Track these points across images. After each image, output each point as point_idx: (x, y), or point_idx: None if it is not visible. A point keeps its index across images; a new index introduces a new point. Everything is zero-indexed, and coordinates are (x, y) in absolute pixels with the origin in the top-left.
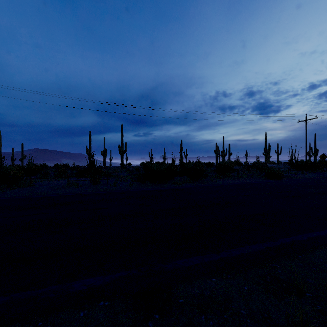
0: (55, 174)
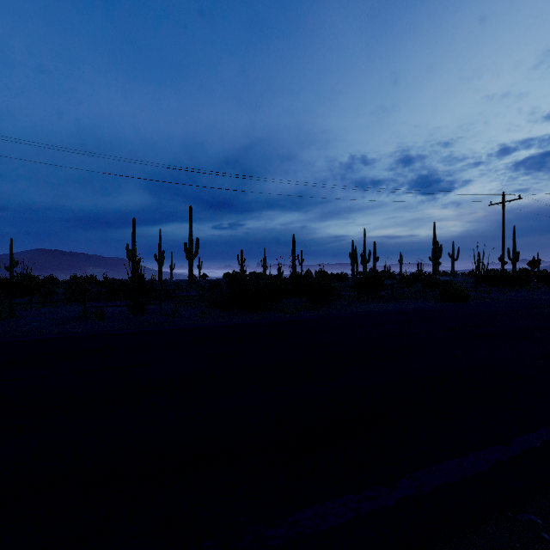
0: (66, 294)
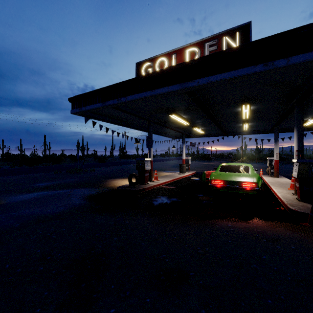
0: None
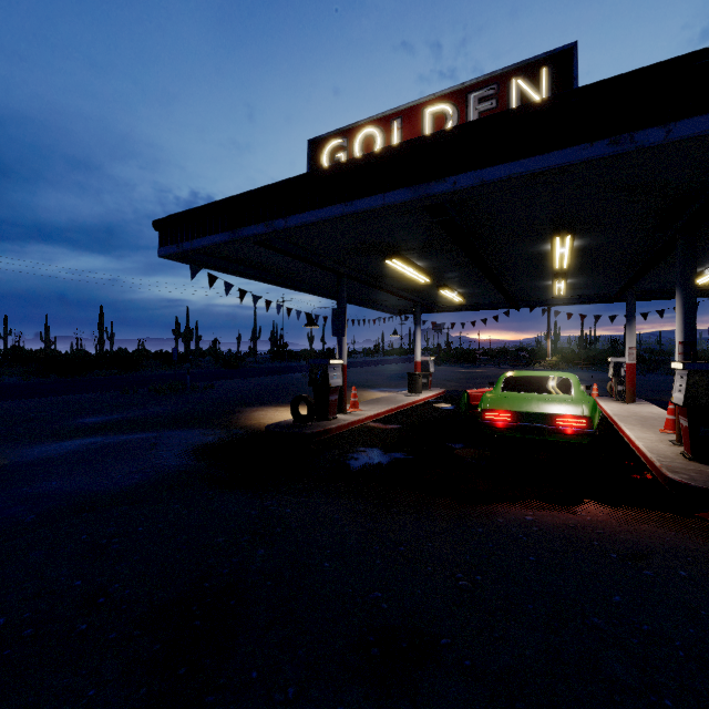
0: None
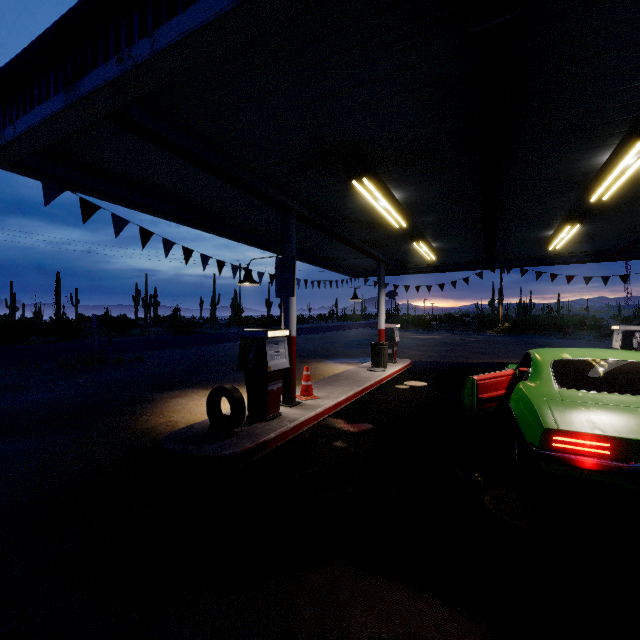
0: None
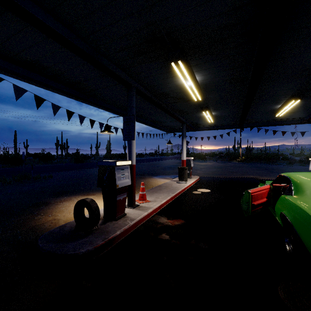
0: None
